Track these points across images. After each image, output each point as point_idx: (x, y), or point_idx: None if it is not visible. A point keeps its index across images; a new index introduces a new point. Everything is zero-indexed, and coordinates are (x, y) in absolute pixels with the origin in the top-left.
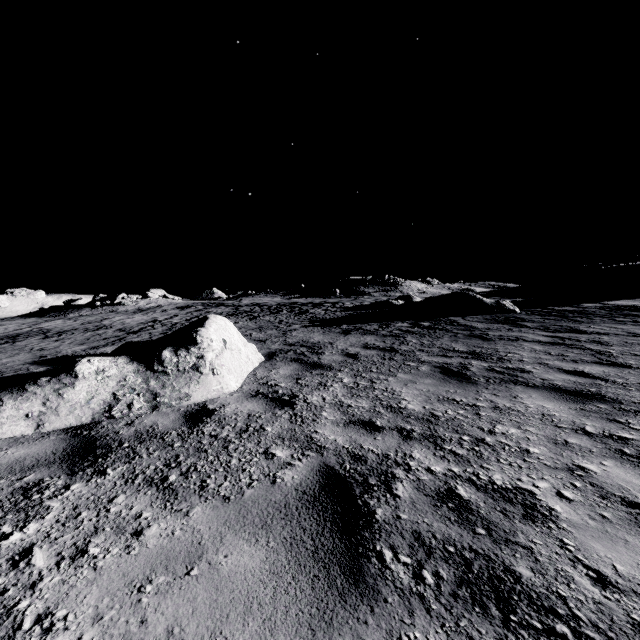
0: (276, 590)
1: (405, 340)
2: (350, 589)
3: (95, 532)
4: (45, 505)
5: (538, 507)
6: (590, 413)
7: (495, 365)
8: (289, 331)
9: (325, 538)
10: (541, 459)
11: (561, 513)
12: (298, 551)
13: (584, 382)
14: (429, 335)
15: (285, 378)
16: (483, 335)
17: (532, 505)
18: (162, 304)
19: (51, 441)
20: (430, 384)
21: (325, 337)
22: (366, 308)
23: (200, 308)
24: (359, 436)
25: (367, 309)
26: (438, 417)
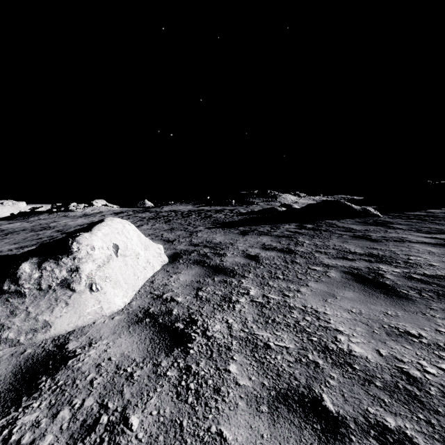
0: None
1: (298, 241)
2: None
3: None
4: None
5: None
6: None
7: (409, 271)
8: (195, 232)
9: None
10: None
11: None
12: None
13: None
14: (318, 236)
15: (184, 288)
16: (367, 236)
17: None
18: (103, 211)
19: None
20: (354, 299)
21: (226, 238)
22: (256, 213)
23: (130, 213)
24: None
25: (257, 214)
26: (421, 384)
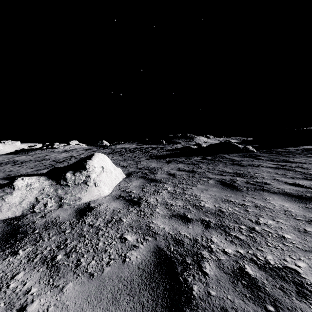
0: None
1: (199, 166)
2: None
3: None
4: None
5: (305, 285)
6: None
7: (250, 180)
8: (139, 161)
9: None
10: (294, 243)
11: None
12: None
13: (302, 190)
14: (211, 163)
15: (136, 187)
16: (240, 163)
17: (300, 283)
18: (76, 148)
19: None
20: (216, 191)
21: (158, 164)
22: (178, 150)
23: (95, 150)
24: (178, 225)
25: (179, 150)
26: (224, 212)
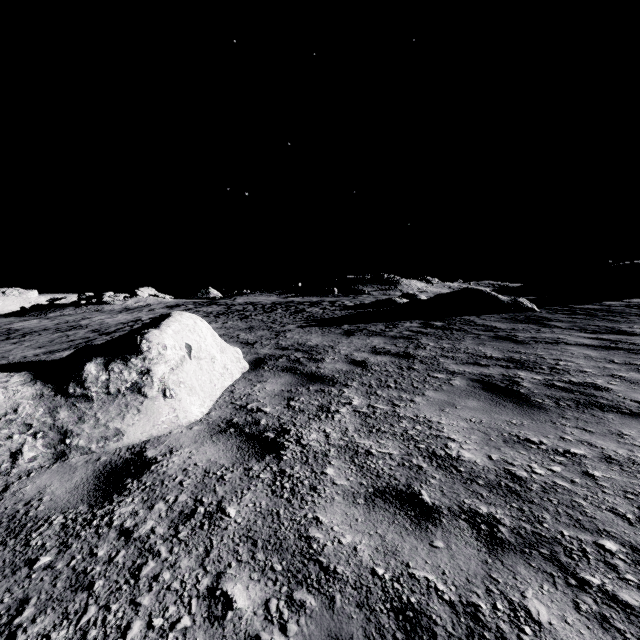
0: None
1: (420, 343)
2: None
3: None
4: None
5: None
6: None
7: (552, 378)
8: (283, 332)
9: None
10: None
11: None
12: None
13: None
14: (447, 337)
15: (272, 397)
16: (512, 337)
17: None
18: (151, 303)
19: None
20: (477, 409)
21: (324, 339)
22: (367, 307)
23: (190, 307)
24: (399, 536)
25: (369, 308)
26: (525, 482)
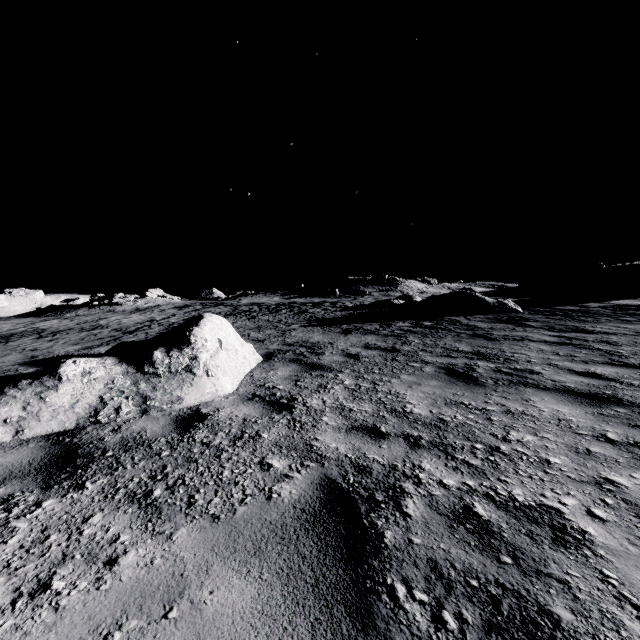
0: (269, 639)
1: (407, 340)
2: (358, 637)
3: (63, 560)
4: (10, 526)
5: (568, 529)
6: (609, 418)
7: (502, 366)
8: (288, 331)
9: (327, 568)
10: (564, 471)
11: (596, 537)
12: (296, 585)
13: (598, 384)
14: (431, 335)
15: (283, 380)
16: (487, 335)
17: (561, 527)
18: (160, 304)
19: (29, 449)
20: (436, 386)
21: (325, 337)
22: (366, 308)
23: (198, 308)
24: (363, 444)
25: (367, 309)
26: (447, 422)
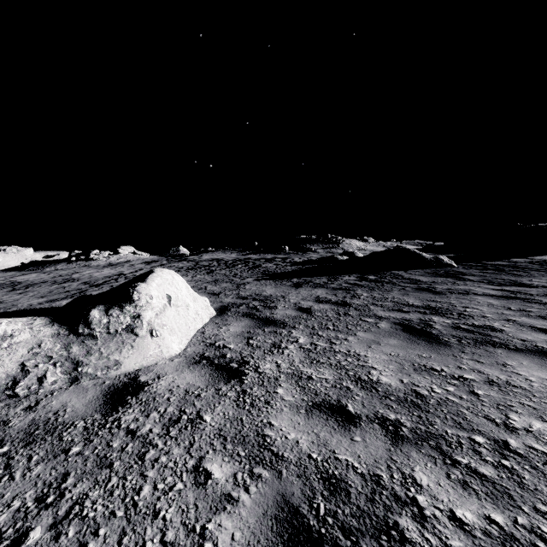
0: None
1: (356, 293)
2: None
3: None
4: None
5: None
6: None
7: (459, 322)
8: (242, 284)
9: None
10: None
11: None
12: None
13: None
14: (378, 288)
15: (235, 337)
16: (431, 288)
17: None
18: (131, 259)
19: None
20: (396, 346)
21: (277, 290)
22: (313, 263)
23: (164, 263)
24: (329, 434)
25: (314, 264)
26: (425, 398)
